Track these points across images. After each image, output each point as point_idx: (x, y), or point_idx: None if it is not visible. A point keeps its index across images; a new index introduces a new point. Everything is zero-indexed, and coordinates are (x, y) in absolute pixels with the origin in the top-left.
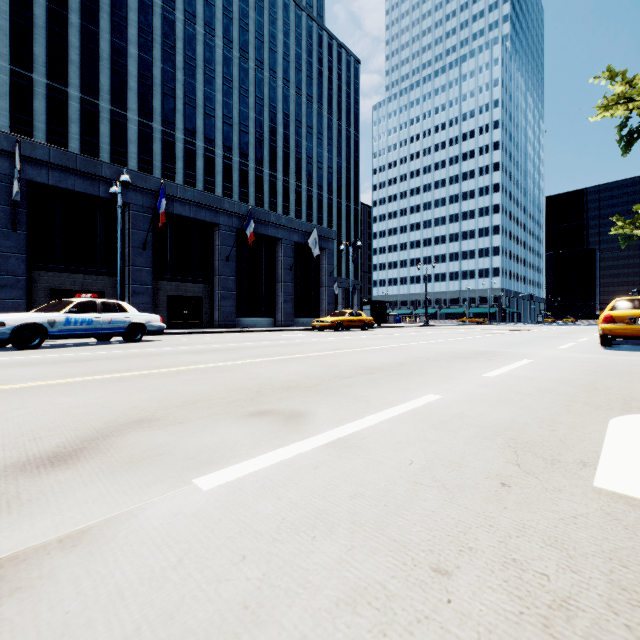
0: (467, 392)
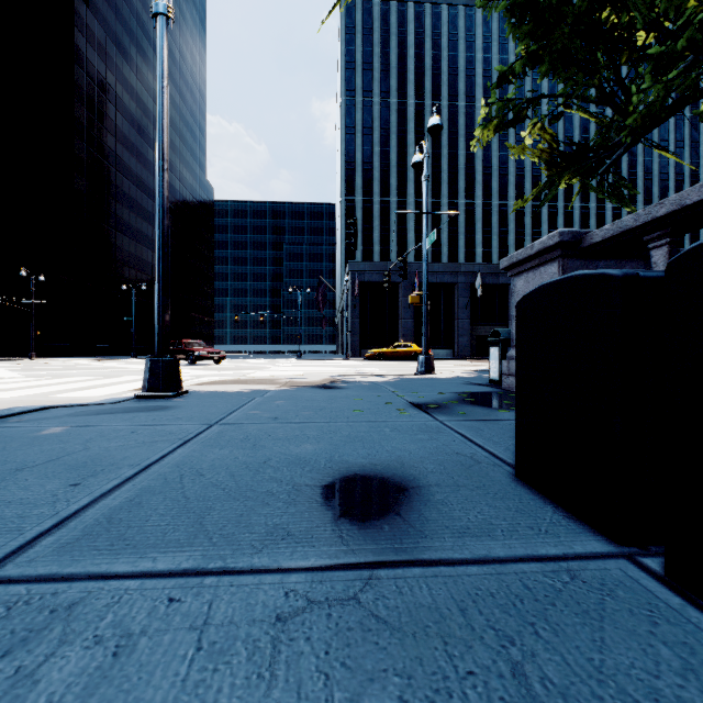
0: None
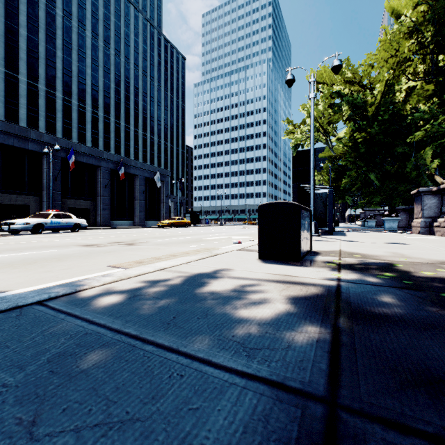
0: (201, 236)
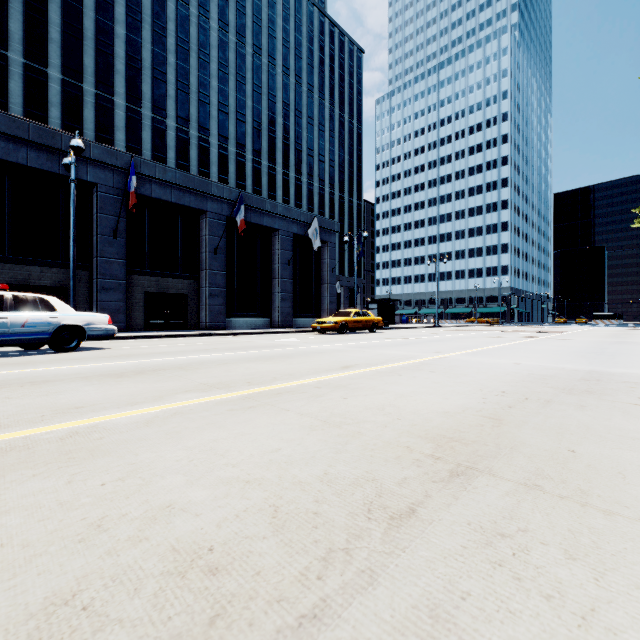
0: None
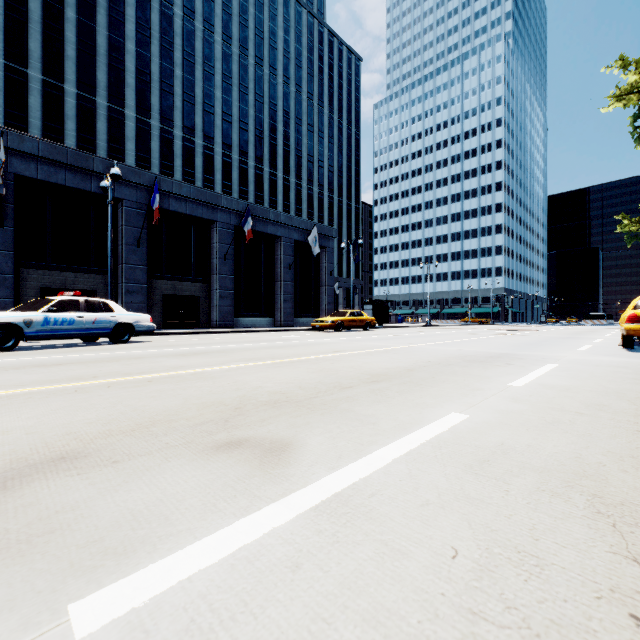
0: (499, 409)
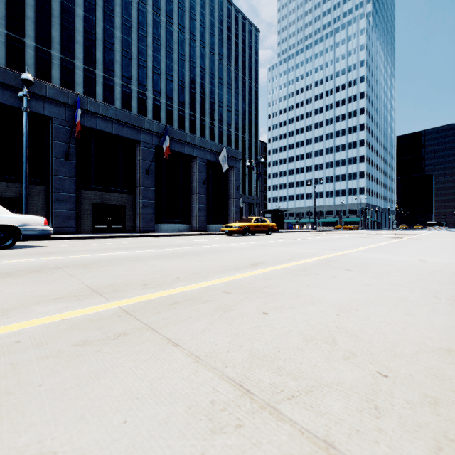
0: None
